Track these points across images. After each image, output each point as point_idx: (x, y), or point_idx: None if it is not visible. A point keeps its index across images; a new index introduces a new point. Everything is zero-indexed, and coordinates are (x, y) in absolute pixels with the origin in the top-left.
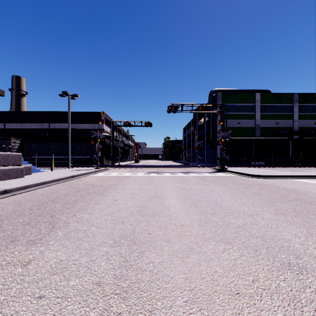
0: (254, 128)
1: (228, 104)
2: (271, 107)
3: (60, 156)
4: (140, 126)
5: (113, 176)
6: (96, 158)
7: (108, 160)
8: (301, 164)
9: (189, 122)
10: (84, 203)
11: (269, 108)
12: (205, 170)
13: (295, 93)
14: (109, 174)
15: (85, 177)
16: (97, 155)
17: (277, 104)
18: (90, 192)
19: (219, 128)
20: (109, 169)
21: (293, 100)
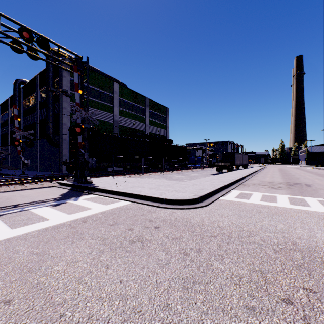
0: (113, 125)
1: None
2: (128, 105)
3: None
4: None
5: None
6: None
7: None
8: (156, 168)
9: (5, 100)
10: None
11: (127, 105)
12: (42, 191)
13: (147, 97)
14: None
15: None
16: None
17: (133, 103)
18: None
19: (77, 101)
20: None
21: (145, 104)
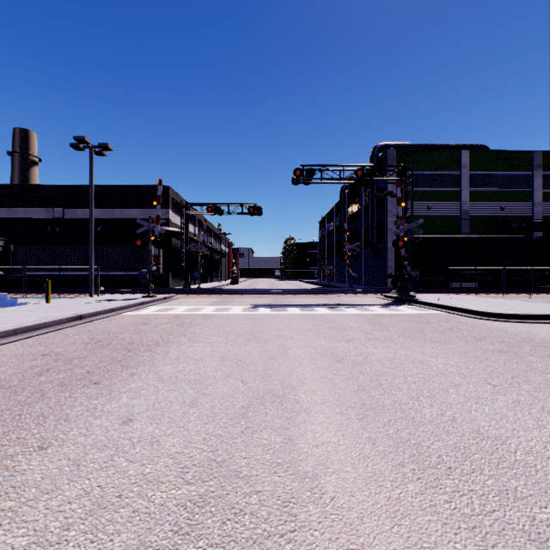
0: (458, 218)
1: (408, 172)
2: (490, 178)
3: (81, 272)
4: (240, 213)
5: (175, 315)
6: (145, 276)
7: (178, 279)
8: None
9: (331, 209)
10: (0, 442)
11: (486, 179)
12: (370, 300)
13: (536, 151)
14: (170, 309)
15: (108, 320)
16: (147, 270)
17: (501, 172)
18: (77, 373)
19: (399, 214)
20: (176, 297)
21: (531, 165)
